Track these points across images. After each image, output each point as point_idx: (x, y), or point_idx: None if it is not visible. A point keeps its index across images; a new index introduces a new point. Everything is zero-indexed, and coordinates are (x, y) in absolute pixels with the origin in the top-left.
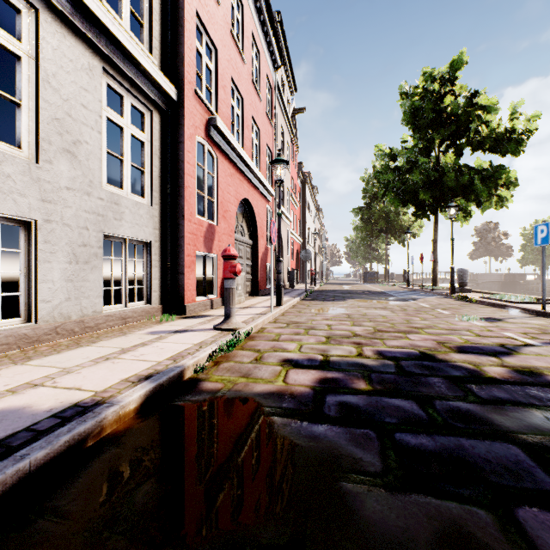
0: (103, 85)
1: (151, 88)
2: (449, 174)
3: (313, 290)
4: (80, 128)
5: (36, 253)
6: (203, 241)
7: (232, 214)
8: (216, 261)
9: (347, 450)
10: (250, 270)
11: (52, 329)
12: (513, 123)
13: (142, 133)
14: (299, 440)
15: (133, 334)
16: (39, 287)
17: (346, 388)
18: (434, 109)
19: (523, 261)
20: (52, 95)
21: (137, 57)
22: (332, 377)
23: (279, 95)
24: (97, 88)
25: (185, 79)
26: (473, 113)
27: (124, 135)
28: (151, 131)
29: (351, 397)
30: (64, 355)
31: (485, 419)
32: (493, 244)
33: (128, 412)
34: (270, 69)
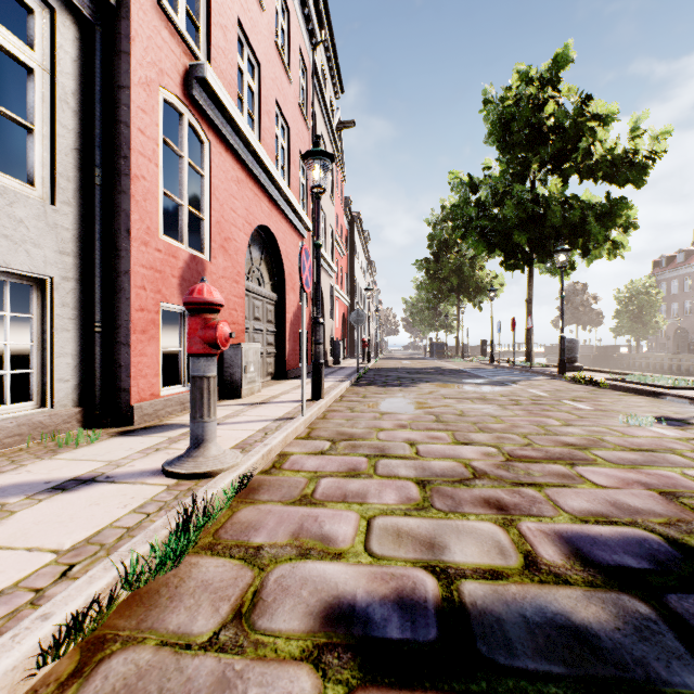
0: None
1: None
2: (553, 207)
3: (367, 369)
4: None
5: None
6: (177, 286)
7: (240, 246)
8: None
9: None
10: (274, 339)
11: None
12: (634, 143)
13: (25, 47)
14: None
15: None
16: None
17: None
18: (529, 122)
19: (618, 330)
20: None
21: None
22: None
23: (319, 90)
24: None
25: None
26: (586, 125)
27: None
28: (53, 52)
29: None
30: None
31: None
32: (581, 309)
33: None
34: (305, 42)
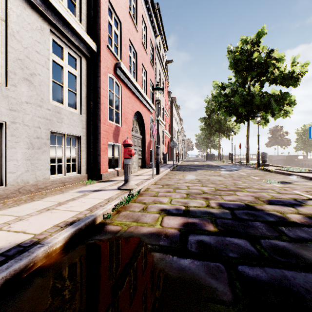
0: (50, 40)
1: (80, 43)
2: (256, 97)
3: (177, 165)
4: (35, 65)
5: (6, 143)
6: (112, 136)
7: (130, 120)
8: (121, 148)
9: (205, 281)
10: (141, 153)
11: (16, 190)
12: (293, 68)
13: (75, 70)
14: (171, 272)
15: (68, 192)
16: (7, 164)
17: (201, 230)
18: (247, 60)
19: (297, 148)
20: (16, 44)
21: (71, 23)
22: (191, 222)
23: (158, 52)
24: (46, 42)
25: (101, 39)
26: (270, 62)
27: (63, 71)
28: (81, 70)
29: (204, 237)
30: (21, 207)
31: (297, 254)
32: (280, 138)
33: (55, 250)
34: (152, 36)
